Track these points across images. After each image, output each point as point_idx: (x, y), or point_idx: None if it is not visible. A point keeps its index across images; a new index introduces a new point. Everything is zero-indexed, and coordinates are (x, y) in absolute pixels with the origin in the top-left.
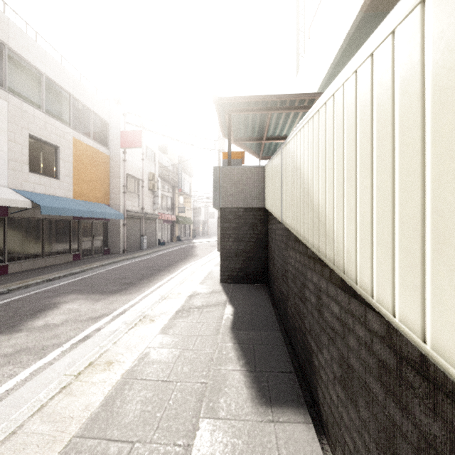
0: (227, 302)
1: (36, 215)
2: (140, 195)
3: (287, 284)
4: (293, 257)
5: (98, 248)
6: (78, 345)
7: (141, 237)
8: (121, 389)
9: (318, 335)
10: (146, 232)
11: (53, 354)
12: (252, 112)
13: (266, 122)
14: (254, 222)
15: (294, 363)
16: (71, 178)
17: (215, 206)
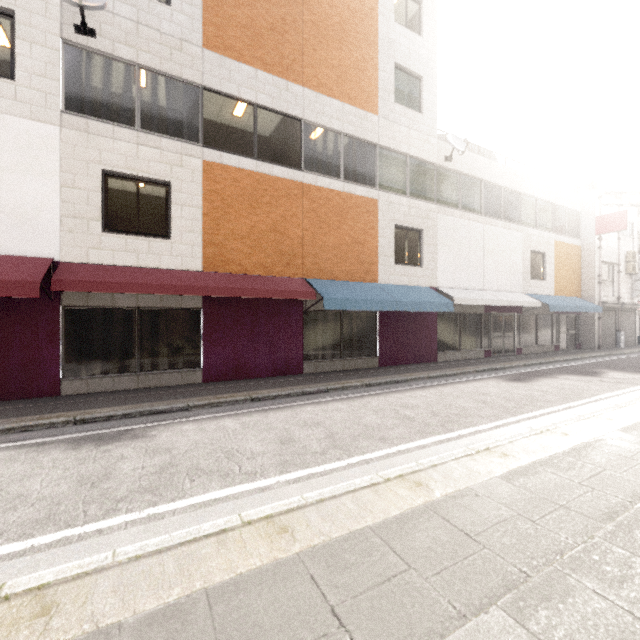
0: None
1: (533, 312)
2: (614, 282)
3: None
4: None
5: (570, 342)
6: None
7: (617, 333)
8: None
9: None
10: (621, 327)
11: None
12: None
13: None
14: None
15: None
16: (552, 278)
17: None
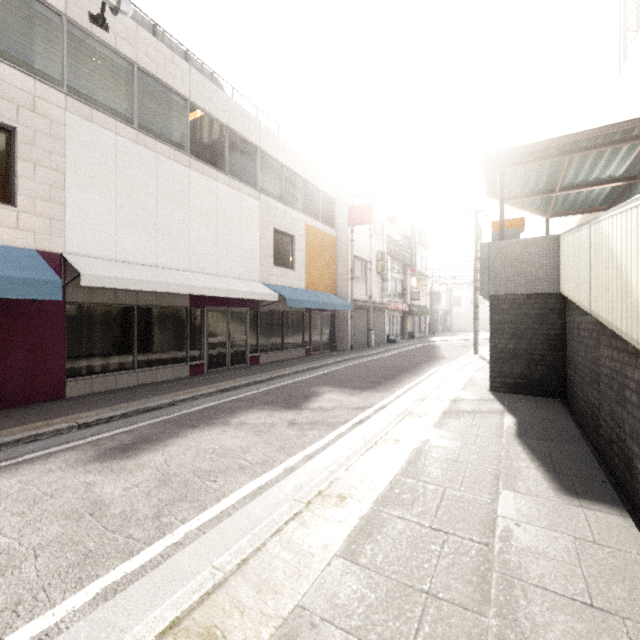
0: (505, 412)
1: (278, 308)
2: (367, 280)
3: (599, 390)
4: (608, 356)
5: (326, 343)
6: (358, 426)
7: (369, 332)
8: (416, 458)
9: (639, 435)
10: (373, 326)
11: (342, 428)
12: (538, 162)
13: (562, 169)
14: (541, 313)
15: (609, 480)
16: (303, 268)
17: (483, 293)
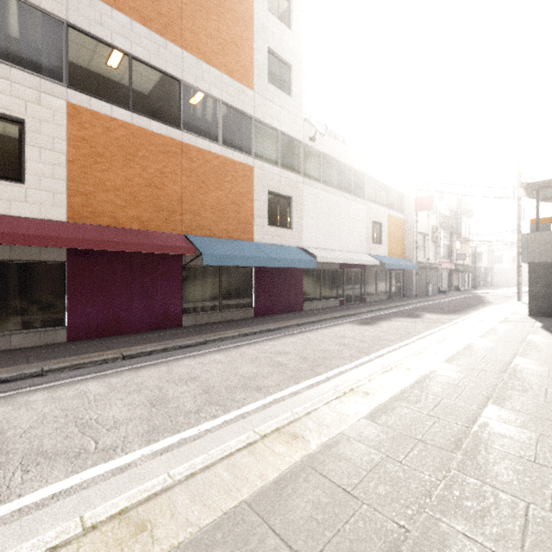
0: (537, 322)
1: (374, 269)
2: (425, 247)
3: None
4: None
5: (398, 292)
6: (456, 324)
7: (427, 285)
8: (492, 329)
9: None
10: (429, 281)
11: (449, 324)
12: None
13: None
14: None
15: None
16: (386, 243)
17: (523, 261)
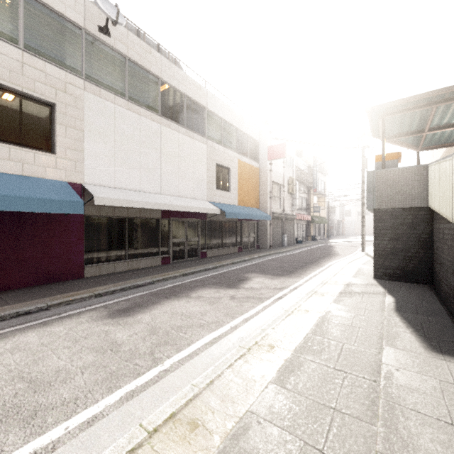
0: (386, 293)
1: (219, 219)
2: (281, 198)
3: None
4: None
5: (252, 243)
6: (278, 301)
7: (282, 236)
8: (322, 323)
9: None
10: (286, 231)
11: (267, 302)
12: (411, 111)
13: (430, 115)
14: (414, 222)
15: None
16: (236, 190)
17: (369, 207)
